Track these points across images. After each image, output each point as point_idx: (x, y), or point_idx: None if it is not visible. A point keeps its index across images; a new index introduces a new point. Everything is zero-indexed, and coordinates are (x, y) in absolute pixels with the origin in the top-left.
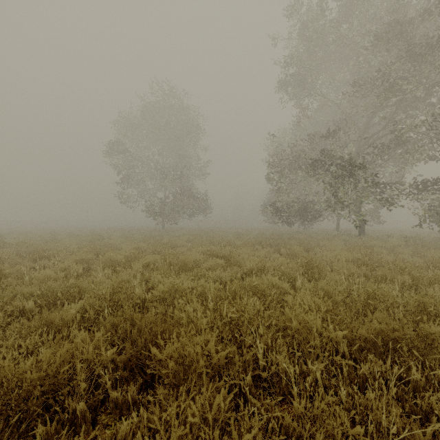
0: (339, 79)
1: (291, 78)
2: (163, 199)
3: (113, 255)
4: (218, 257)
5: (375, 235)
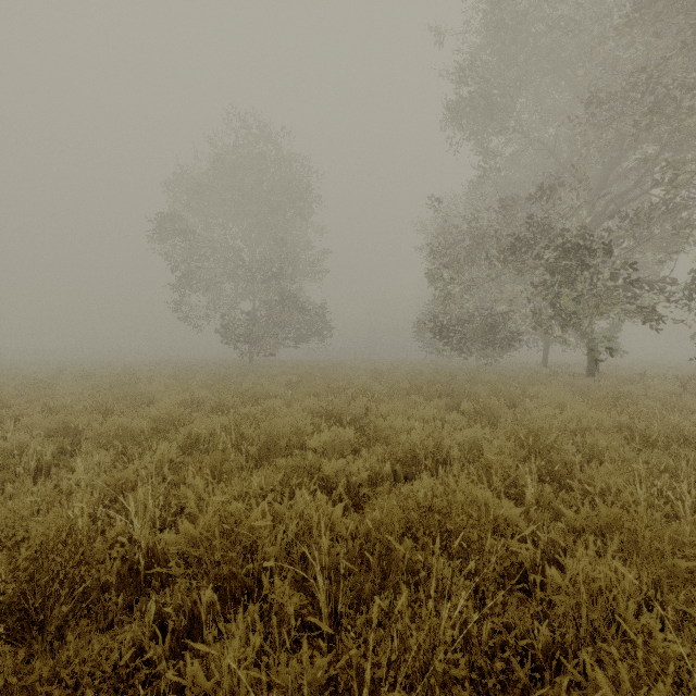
0: (552, 105)
1: (468, 103)
2: (252, 313)
3: (125, 420)
4: (342, 421)
5: (613, 374)
